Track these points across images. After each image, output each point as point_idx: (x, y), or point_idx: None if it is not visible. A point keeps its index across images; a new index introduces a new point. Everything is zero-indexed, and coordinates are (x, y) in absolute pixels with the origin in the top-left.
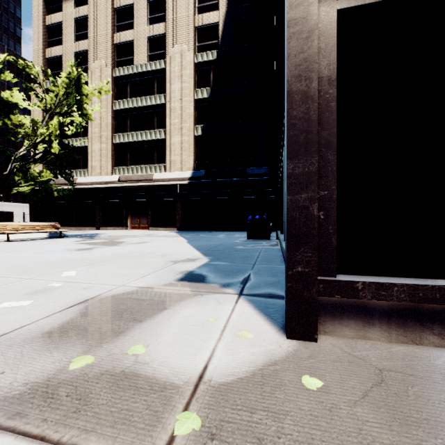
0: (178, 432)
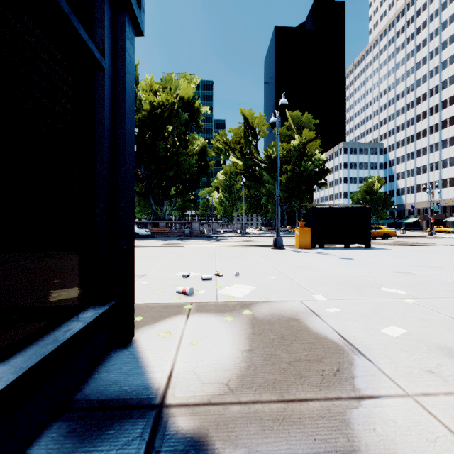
0: (190, 305)
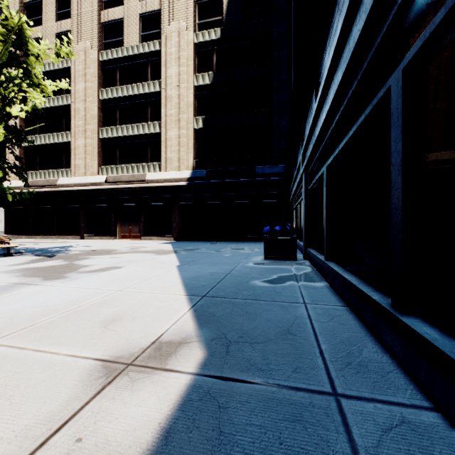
0: None
